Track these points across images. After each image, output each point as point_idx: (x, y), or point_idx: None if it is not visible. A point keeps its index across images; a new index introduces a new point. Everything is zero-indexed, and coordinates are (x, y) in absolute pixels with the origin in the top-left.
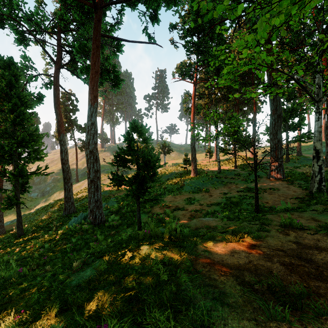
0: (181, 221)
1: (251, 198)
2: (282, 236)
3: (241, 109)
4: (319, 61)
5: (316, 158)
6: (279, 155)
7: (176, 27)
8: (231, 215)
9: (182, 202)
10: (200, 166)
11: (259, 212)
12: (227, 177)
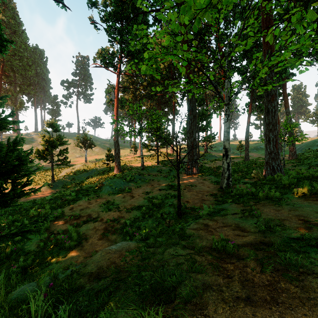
0: (90, 241)
1: (173, 197)
2: (223, 281)
3: (162, 109)
4: (227, 67)
5: (226, 156)
6: (194, 152)
7: (96, 5)
8: (153, 232)
9: (97, 208)
10: (125, 162)
11: (181, 216)
12: (150, 173)
